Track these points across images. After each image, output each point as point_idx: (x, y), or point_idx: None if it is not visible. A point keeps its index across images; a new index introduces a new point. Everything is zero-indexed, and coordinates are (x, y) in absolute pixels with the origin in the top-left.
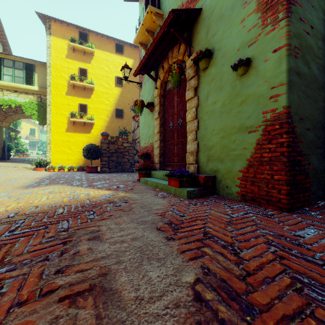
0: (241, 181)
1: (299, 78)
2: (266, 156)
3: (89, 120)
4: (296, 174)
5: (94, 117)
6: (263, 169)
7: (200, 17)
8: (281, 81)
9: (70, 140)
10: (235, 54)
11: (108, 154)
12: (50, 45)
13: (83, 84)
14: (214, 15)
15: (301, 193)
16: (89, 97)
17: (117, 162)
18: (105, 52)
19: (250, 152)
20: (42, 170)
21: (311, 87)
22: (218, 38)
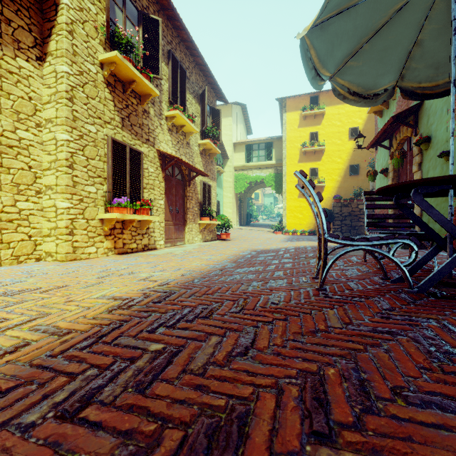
0: None
1: None
2: None
3: (320, 183)
4: None
5: (325, 179)
6: None
7: (423, 106)
8: None
9: (301, 206)
10: (443, 144)
11: (341, 218)
12: (285, 122)
13: (313, 148)
14: (431, 109)
15: None
16: (320, 160)
17: (350, 226)
18: (336, 105)
19: None
20: (279, 234)
21: None
22: (434, 128)
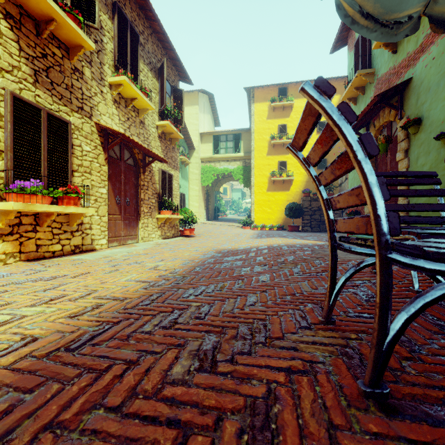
0: None
1: None
2: None
3: (288, 177)
4: None
5: (293, 172)
6: None
7: (411, 84)
8: None
9: (270, 200)
10: (440, 125)
11: (310, 212)
12: (254, 113)
13: (282, 141)
14: (422, 86)
15: None
16: (288, 153)
17: (319, 220)
18: (305, 98)
19: None
20: (248, 229)
21: None
22: (426, 107)
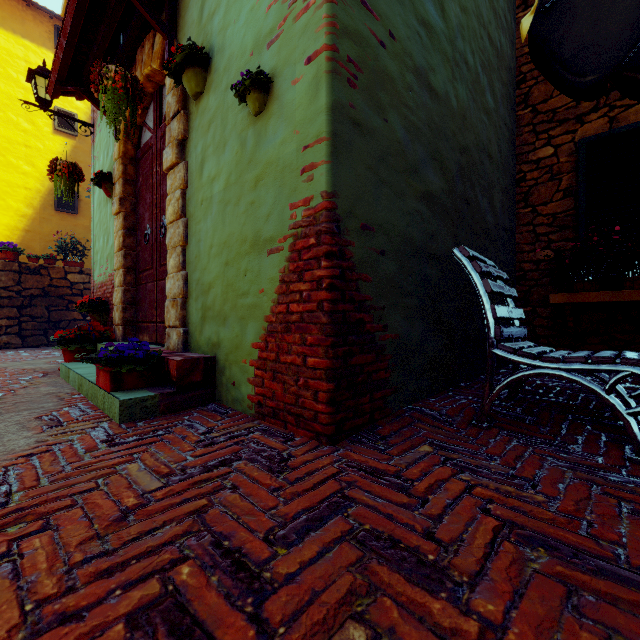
0: (257, 370)
1: (359, 135)
2: (296, 311)
3: None
4: (353, 353)
5: None
6: (291, 342)
7: None
8: (319, 132)
9: None
10: (247, 64)
11: (20, 300)
12: None
13: None
14: None
15: (365, 394)
16: None
17: (47, 320)
18: (21, 38)
19: (271, 299)
20: None
21: (390, 162)
22: (219, 22)
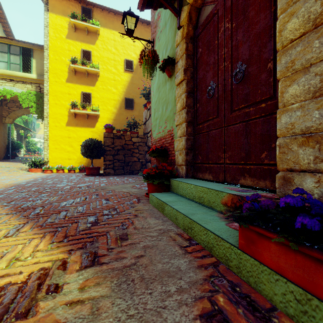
0: None
1: None
2: None
3: (93, 111)
4: None
5: (99, 108)
6: None
7: None
8: None
9: (71, 136)
10: None
11: (113, 152)
12: (48, 24)
13: (85, 68)
14: None
15: None
16: (94, 85)
17: (124, 161)
18: (112, 30)
19: None
20: (38, 172)
21: None
22: None
